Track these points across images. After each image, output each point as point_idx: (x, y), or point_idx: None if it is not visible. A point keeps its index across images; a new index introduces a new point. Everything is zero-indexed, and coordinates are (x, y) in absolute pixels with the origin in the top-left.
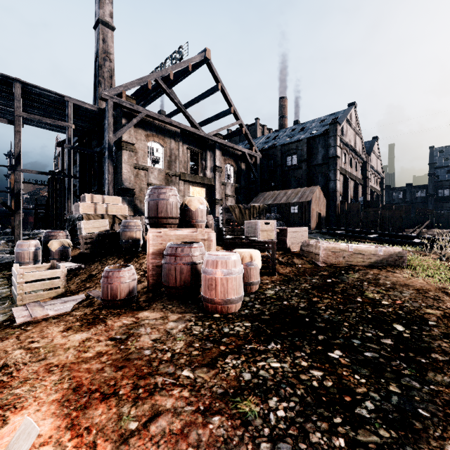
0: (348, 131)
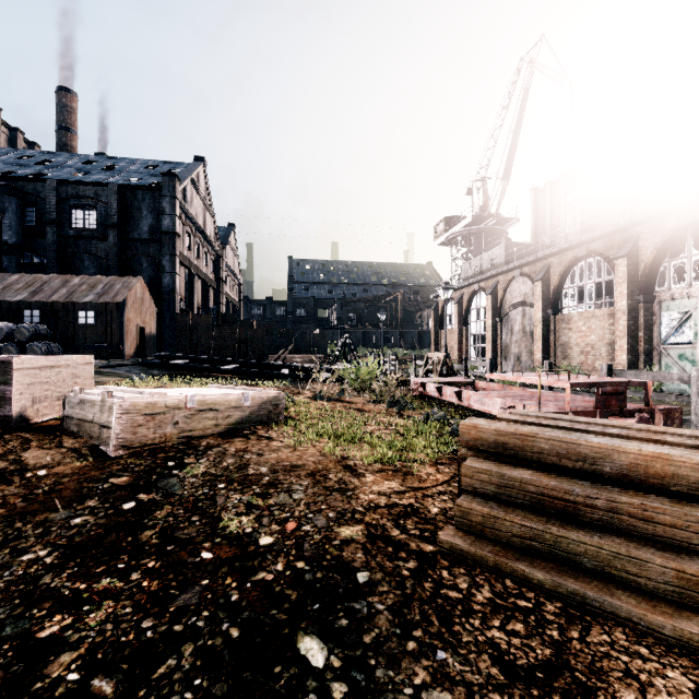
0: (194, 199)
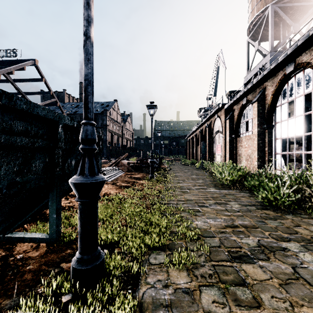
0: (113, 113)
